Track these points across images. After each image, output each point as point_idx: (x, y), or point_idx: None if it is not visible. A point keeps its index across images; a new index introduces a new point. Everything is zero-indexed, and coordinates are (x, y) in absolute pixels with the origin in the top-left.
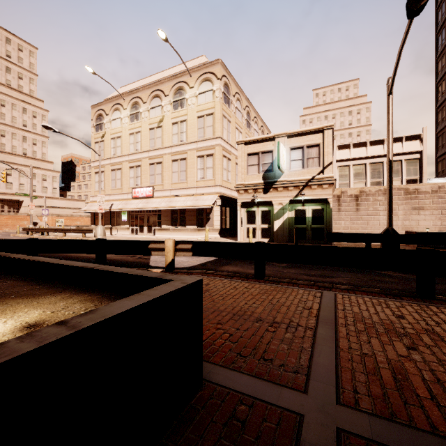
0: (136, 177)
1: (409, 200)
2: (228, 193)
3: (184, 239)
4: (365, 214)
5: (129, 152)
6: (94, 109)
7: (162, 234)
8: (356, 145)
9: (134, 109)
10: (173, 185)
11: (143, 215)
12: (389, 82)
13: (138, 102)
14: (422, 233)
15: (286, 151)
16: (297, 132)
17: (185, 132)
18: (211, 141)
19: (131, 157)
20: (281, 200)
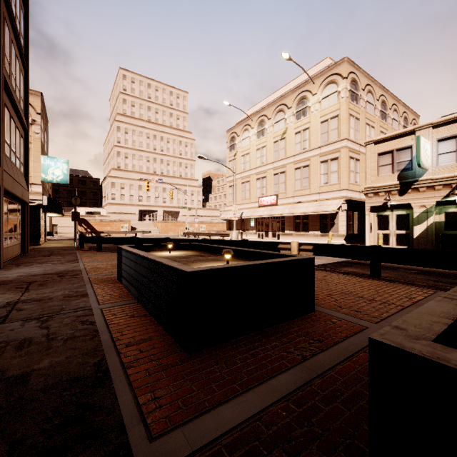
0: (262, 187)
1: None
2: (355, 196)
3: None
4: None
5: (256, 166)
6: (228, 133)
7: (285, 239)
8: None
9: (260, 126)
10: (295, 192)
11: (268, 221)
12: None
13: (263, 119)
14: None
15: (431, 144)
16: (448, 120)
17: (308, 139)
18: (335, 144)
19: (257, 170)
20: (423, 202)
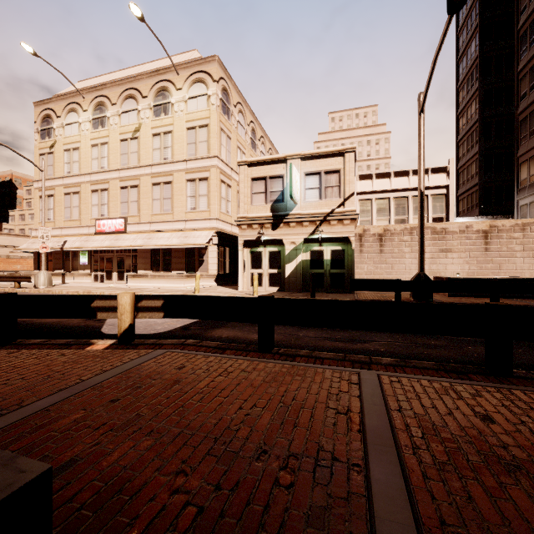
0: (101, 204)
1: (436, 241)
2: (227, 229)
3: (167, 288)
4: (390, 256)
5: (91, 171)
6: (38, 107)
7: (137, 282)
8: (379, 176)
9: (99, 111)
10: (153, 216)
11: (112, 257)
12: (420, 98)
13: (104, 102)
14: (454, 279)
15: (300, 177)
16: (314, 154)
17: (171, 147)
18: (205, 160)
19: (94, 177)
20: (293, 238)
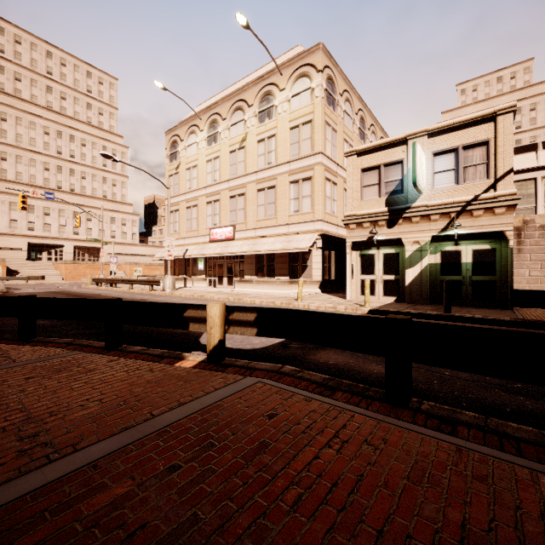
0: (214, 214)
1: None
2: (332, 231)
3: (270, 295)
4: None
5: (206, 184)
6: (168, 135)
7: (243, 287)
8: None
9: (212, 129)
10: (258, 222)
11: (223, 263)
12: None
13: (216, 119)
14: None
15: (426, 159)
16: (446, 126)
17: (274, 150)
18: (309, 159)
19: (208, 190)
20: (417, 236)
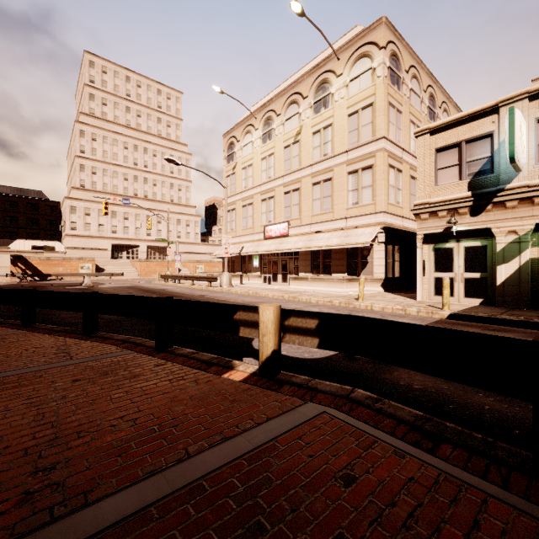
0: (268, 212)
1: None
2: (397, 223)
3: (327, 293)
4: None
5: (261, 182)
6: (225, 138)
7: (297, 285)
8: None
9: (267, 126)
10: (313, 217)
11: (277, 260)
12: None
13: (271, 116)
14: None
15: (527, 127)
16: None
17: (330, 141)
18: (369, 145)
19: (263, 188)
20: (513, 225)
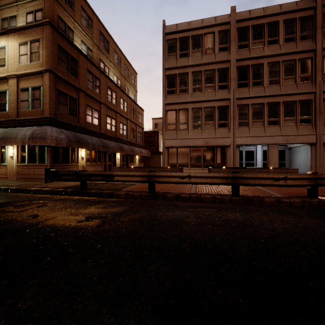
0: None
1: None
2: None
3: None
4: None
5: None
6: None
7: None
8: None
9: None
10: None
11: None
12: None
13: None
14: None
15: None
16: None
17: None
18: None
19: None
20: None
